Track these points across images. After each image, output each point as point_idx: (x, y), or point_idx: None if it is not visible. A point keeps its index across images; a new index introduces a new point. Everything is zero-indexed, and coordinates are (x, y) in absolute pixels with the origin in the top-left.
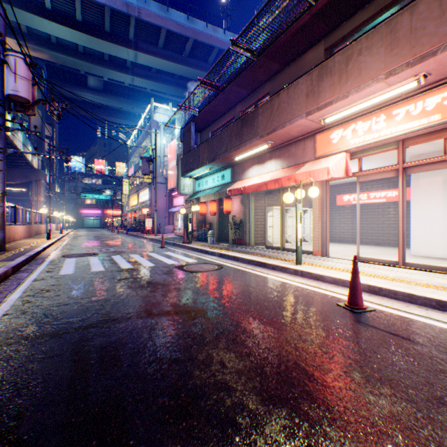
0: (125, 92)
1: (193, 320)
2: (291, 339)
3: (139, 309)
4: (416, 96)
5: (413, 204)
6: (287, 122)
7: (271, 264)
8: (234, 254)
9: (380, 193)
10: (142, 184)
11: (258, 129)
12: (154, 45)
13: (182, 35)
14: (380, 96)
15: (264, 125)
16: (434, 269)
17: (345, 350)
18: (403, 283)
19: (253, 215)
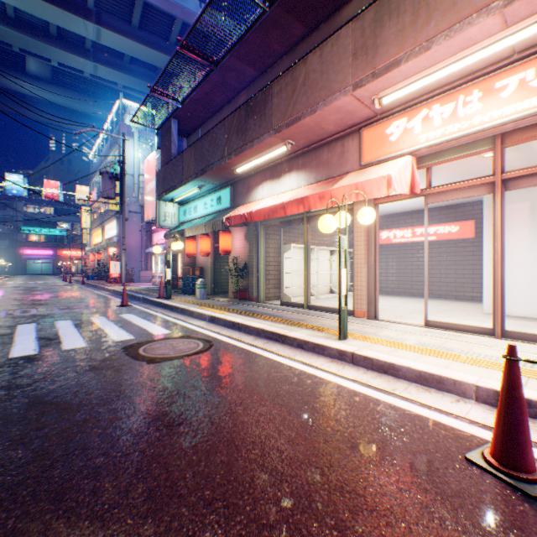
0: (86, 87)
1: None
2: None
3: None
4: None
5: (488, 241)
6: (320, 103)
7: (296, 338)
8: (234, 318)
9: (429, 228)
10: (108, 213)
11: (273, 119)
12: (126, 22)
13: (166, 13)
14: (484, 50)
15: (282, 111)
16: None
17: None
18: None
19: (264, 256)
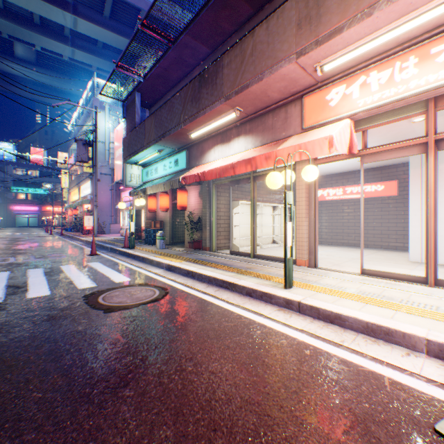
0: (65, 68)
1: None
2: None
3: None
4: None
5: (413, 198)
6: (266, 71)
7: (245, 287)
8: (188, 267)
9: (358, 187)
10: (84, 175)
11: (223, 87)
12: (99, 13)
13: (133, 5)
14: (423, 15)
15: (231, 80)
16: None
17: None
18: None
19: (215, 211)
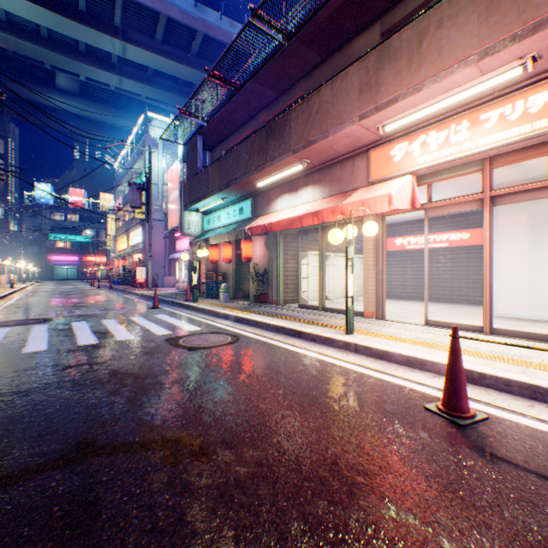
0: (111, 99)
1: (172, 467)
2: (373, 516)
3: (68, 442)
4: (515, 92)
5: None
6: (331, 130)
7: (310, 333)
8: (256, 318)
9: (441, 235)
10: (134, 221)
11: (290, 141)
12: (150, 37)
13: (188, 27)
14: (467, 91)
15: (298, 135)
16: (535, 338)
17: (490, 544)
18: (510, 363)
19: (283, 263)
